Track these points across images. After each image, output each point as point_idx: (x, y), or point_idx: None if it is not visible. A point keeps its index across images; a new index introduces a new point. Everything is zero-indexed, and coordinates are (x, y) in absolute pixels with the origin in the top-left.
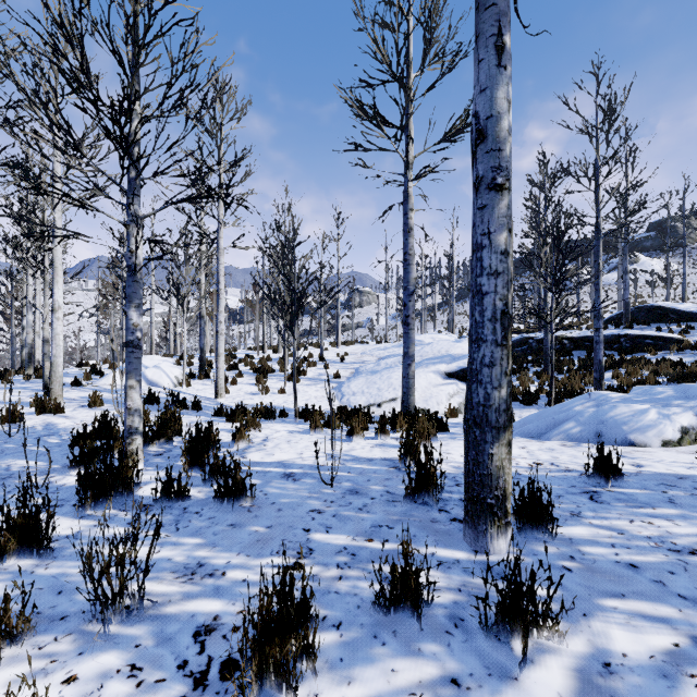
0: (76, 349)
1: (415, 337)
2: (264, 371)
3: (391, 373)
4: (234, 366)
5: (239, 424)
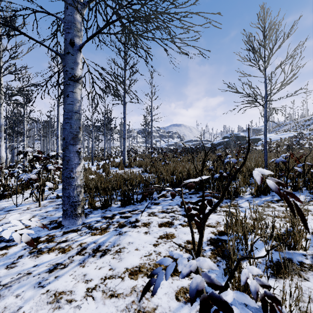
0: None
1: None
2: None
3: None
4: None
5: None
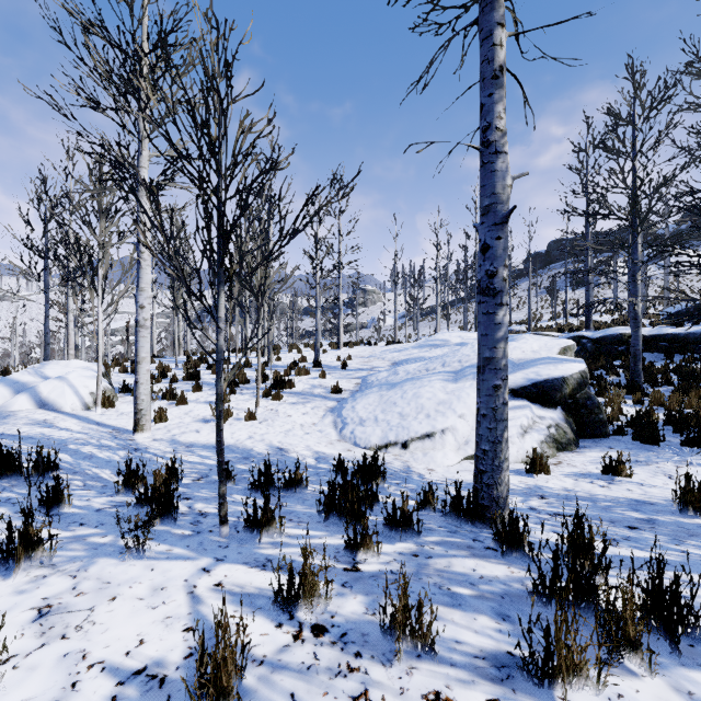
0: (55, 351)
1: (437, 335)
2: (233, 383)
3: (419, 387)
4: (195, 374)
5: (18, 580)
